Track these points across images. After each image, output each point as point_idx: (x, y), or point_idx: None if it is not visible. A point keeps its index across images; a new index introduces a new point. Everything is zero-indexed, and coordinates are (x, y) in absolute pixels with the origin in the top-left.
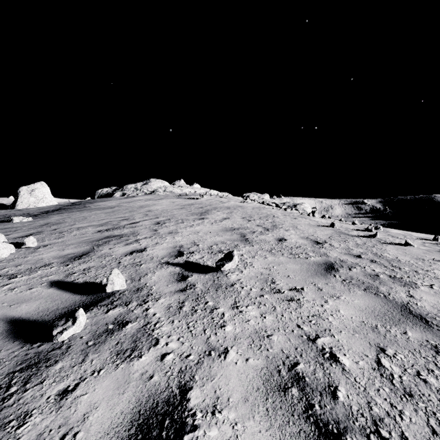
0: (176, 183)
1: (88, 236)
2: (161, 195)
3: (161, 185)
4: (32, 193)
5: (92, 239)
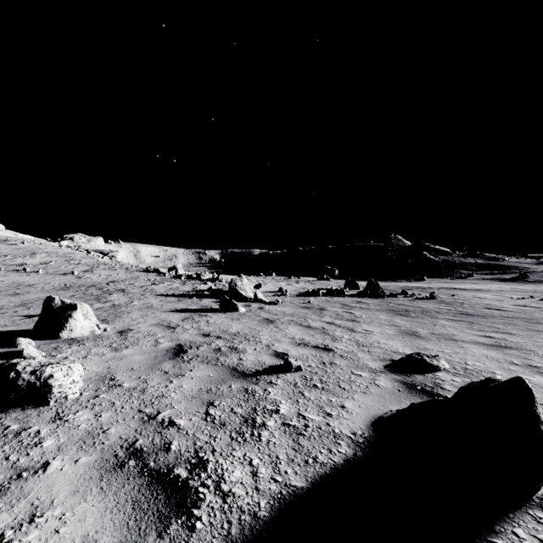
0: None
1: None
2: None
3: None
4: None
5: None
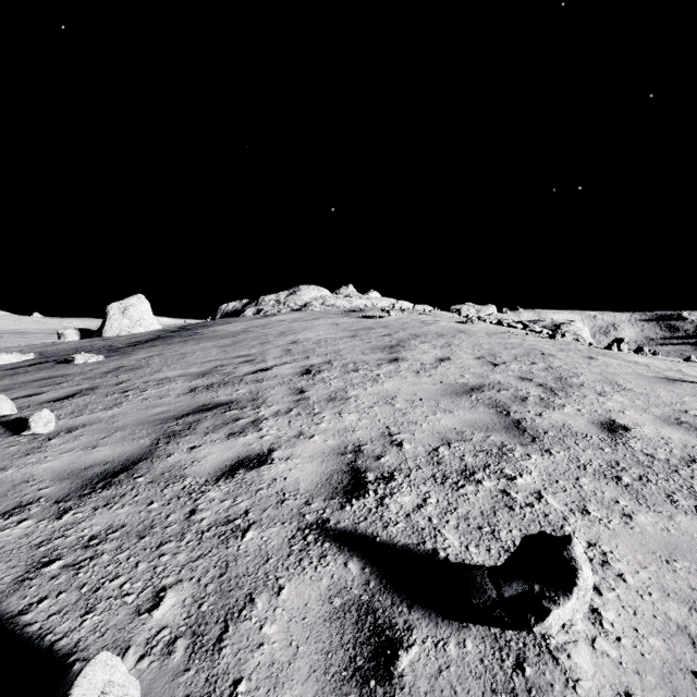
0: (341, 291)
1: (165, 405)
2: (316, 312)
3: (318, 296)
4: (125, 312)
5: (168, 414)
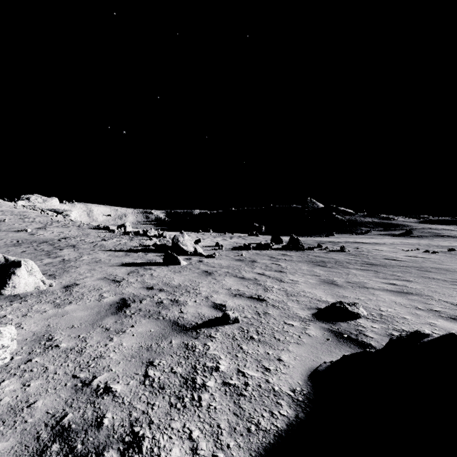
0: None
1: None
2: None
3: None
4: None
5: None
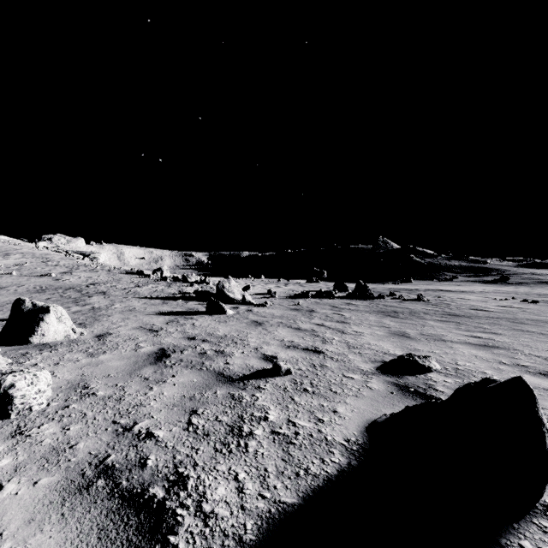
0: None
1: None
2: None
3: None
4: None
5: None
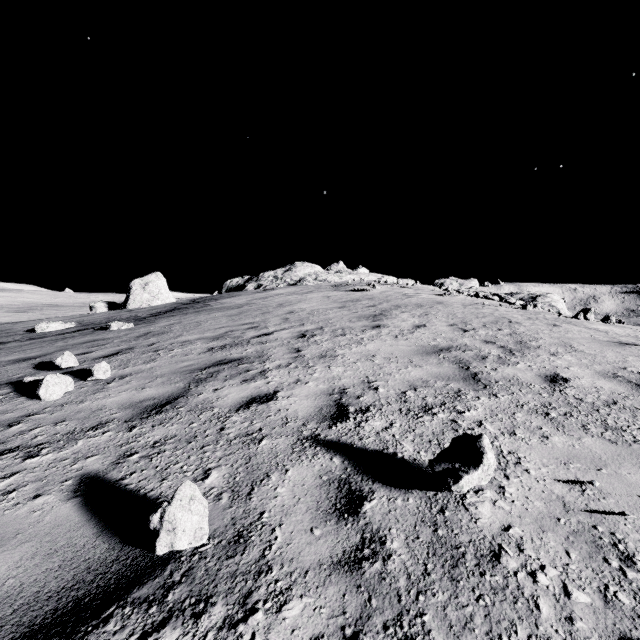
0: (332, 267)
1: (190, 360)
2: (310, 286)
3: (311, 272)
4: (146, 288)
5: (194, 366)
